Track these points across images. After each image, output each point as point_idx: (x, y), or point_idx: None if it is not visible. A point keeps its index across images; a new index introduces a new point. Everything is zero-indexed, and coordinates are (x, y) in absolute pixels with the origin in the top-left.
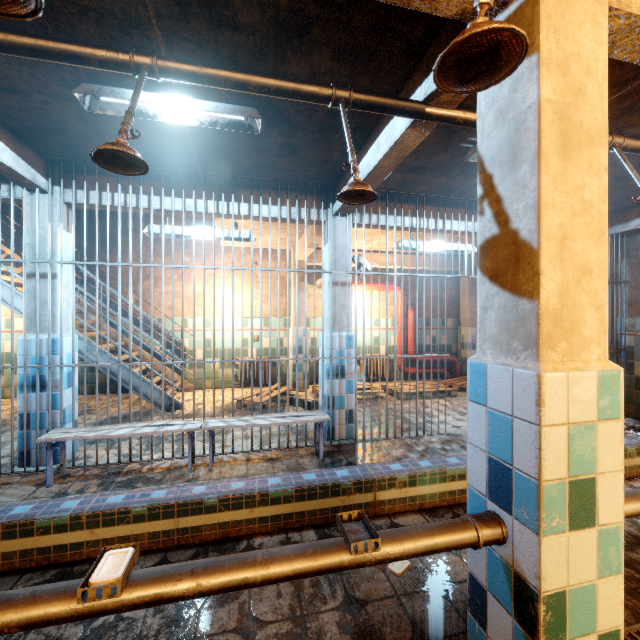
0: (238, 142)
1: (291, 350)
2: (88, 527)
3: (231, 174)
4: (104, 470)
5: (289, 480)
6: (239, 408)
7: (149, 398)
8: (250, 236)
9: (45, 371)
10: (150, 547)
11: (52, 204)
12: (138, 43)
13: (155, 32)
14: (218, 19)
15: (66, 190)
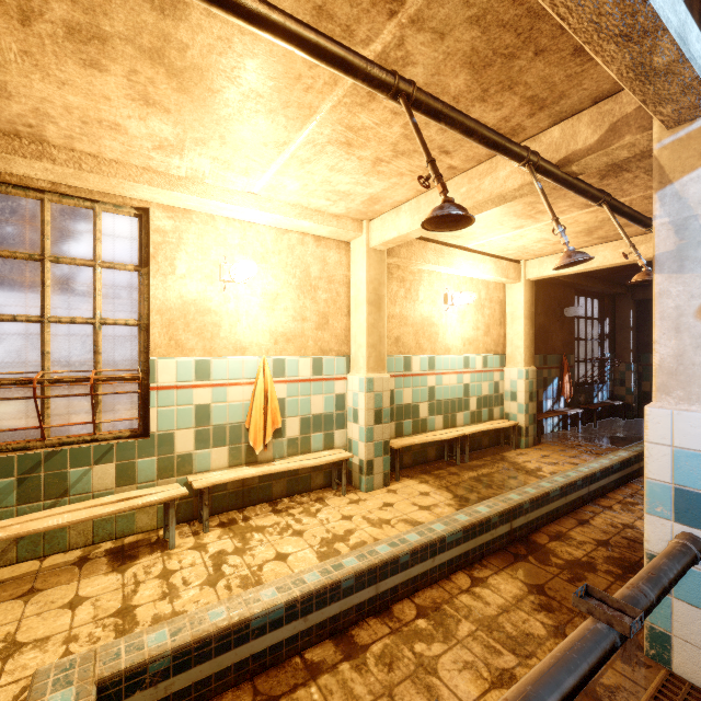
0: None
1: None
2: None
3: None
4: None
5: None
6: None
7: None
8: None
9: None
10: None
11: None
12: None
13: None
14: None
15: None
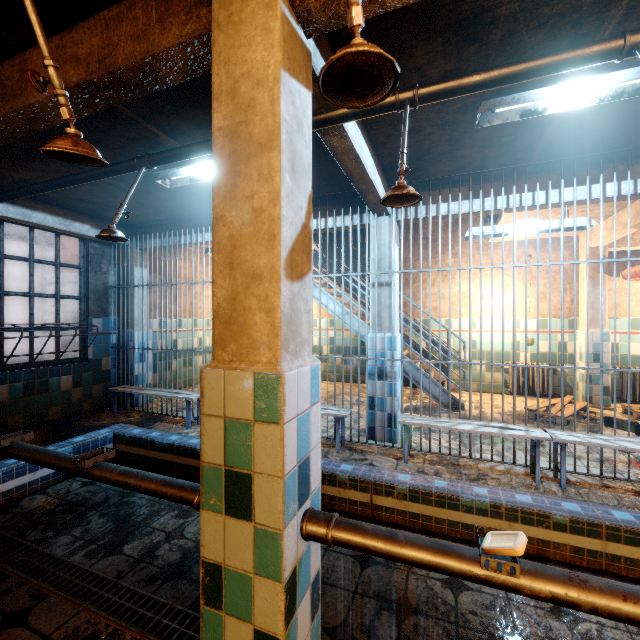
0: (620, 111)
1: (583, 357)
2: (506, 519)
3: (573, 155)
4: (441, 458)
5: None
6: (532, 419)
7: (432, 394)
8: (589, 223)
9: (386, 364)
10: (571, 561)
11: (390, 224)
12: (582, 32)
13: (618, 8)
14: None
15: (399, 210)
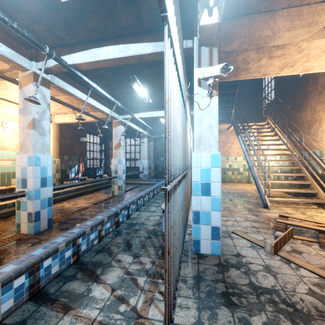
0: (156, 79)
1: None
2: None
3: None
4: None
5: (122, 203)
6: None
7: (261, 197)
8: None
9: None
10: None
11: None
12: (128, 92)
13: (122, 91)
14: (110, 85)
15: None
